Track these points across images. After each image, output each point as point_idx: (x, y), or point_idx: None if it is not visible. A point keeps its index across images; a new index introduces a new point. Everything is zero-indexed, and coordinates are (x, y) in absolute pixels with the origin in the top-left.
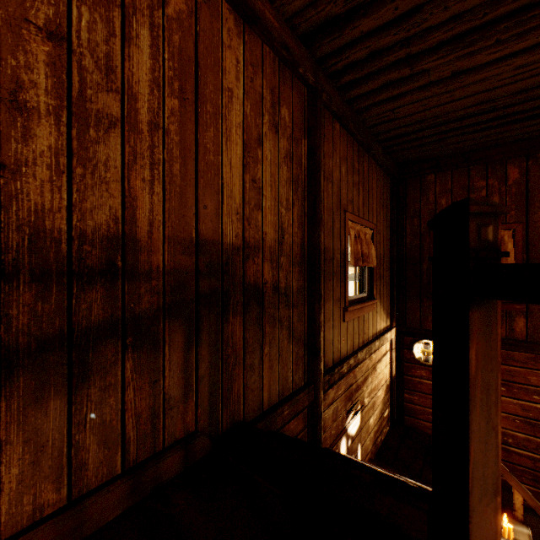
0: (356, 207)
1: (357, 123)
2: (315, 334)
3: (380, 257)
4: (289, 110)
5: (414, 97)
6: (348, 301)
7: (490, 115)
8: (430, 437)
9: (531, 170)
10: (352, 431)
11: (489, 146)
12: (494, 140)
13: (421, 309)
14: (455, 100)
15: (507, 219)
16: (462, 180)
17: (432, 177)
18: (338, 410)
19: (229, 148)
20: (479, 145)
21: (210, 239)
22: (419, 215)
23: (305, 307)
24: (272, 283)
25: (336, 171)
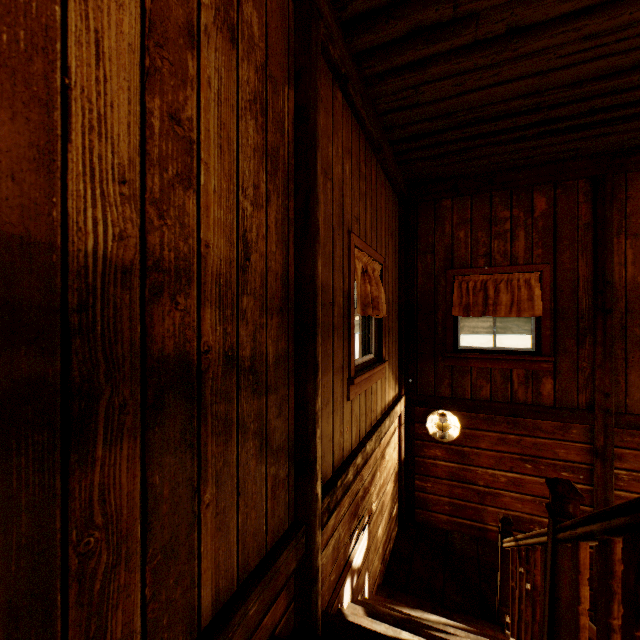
0: (363, 229)
1: (366, 101)
2: (307, 436)
3: (388, 304)
4: (261, 17)
5: (449, 67)
6: (353, 369)
7: (531, 117)
8: (447, 534)
9: (560, 200)
10: (358, 561)
11: (516, 167)
12: (523, 158)
13: (435, 370)
14: (498, 84)
15: (534, 259)
16: (484, 209)
17: (448, 203)
18: (341, 540)
19: (91, 1)
20: (506, 164)
21: (10, 231)
22: (433, 251)
23: (291, 388)
24: (222, 349)
25: (337, 166)
